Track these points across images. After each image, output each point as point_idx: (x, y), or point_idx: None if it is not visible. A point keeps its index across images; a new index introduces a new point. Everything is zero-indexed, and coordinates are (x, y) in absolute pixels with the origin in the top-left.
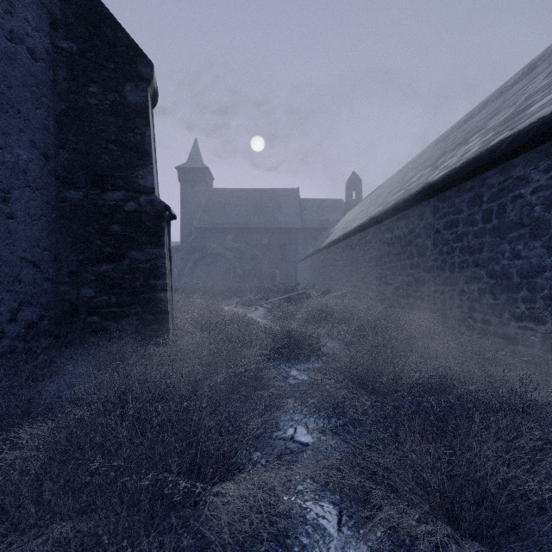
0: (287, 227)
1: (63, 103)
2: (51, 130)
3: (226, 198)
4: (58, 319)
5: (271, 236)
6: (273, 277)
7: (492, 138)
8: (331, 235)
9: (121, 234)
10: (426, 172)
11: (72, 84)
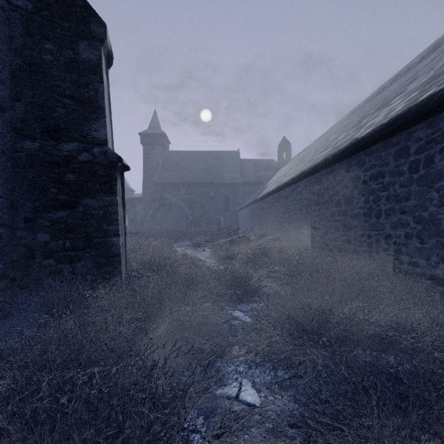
0: (230, 182)
1: (18, 58)
2: (6, 83)
3: (180, 158)
4: (14, 263)
5: (216, 189)
6: (218, 223)
7: (418, 96)
8: (266, 188)
9: (75, 182)
10: (351, 132)
11: (28, 40)
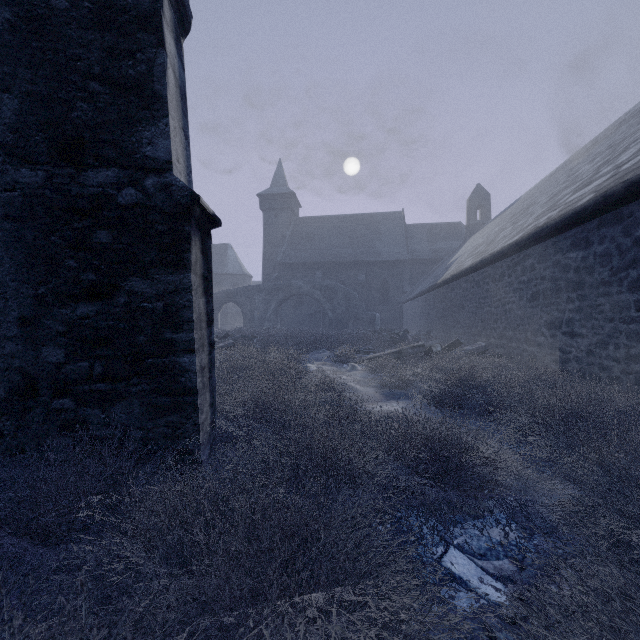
0: (389, 259)
1: (7, 8)
2: None
3: (315, 228)
4: (0, 403)
5: (369, 272)
6: (372, 321)
7: None
8: (453, 265)
9: (111, 247)
10: None
11: None
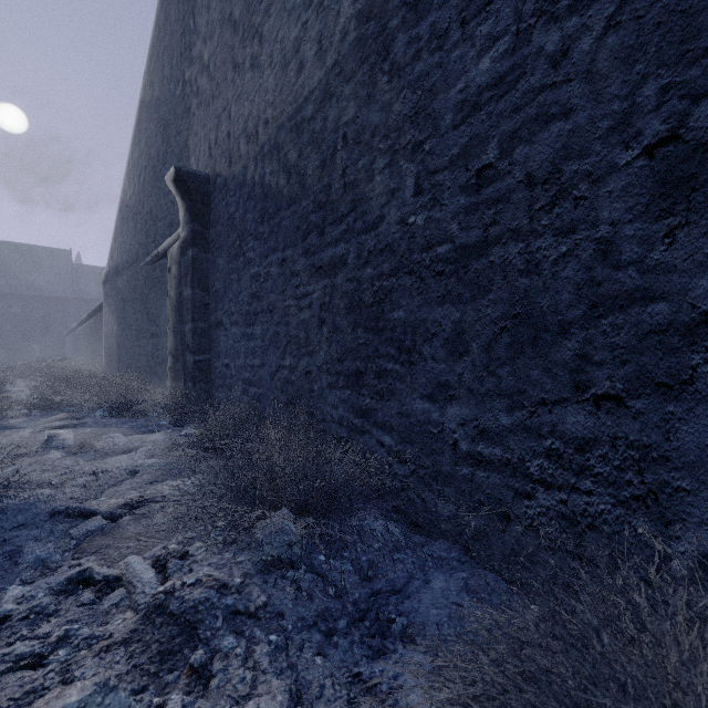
0: (52, 295)
1: None
2: None
3: None
4: None
5: (27, 304)
6: (29, 352)
7: None
8: None
9: None
10: None
11: None
